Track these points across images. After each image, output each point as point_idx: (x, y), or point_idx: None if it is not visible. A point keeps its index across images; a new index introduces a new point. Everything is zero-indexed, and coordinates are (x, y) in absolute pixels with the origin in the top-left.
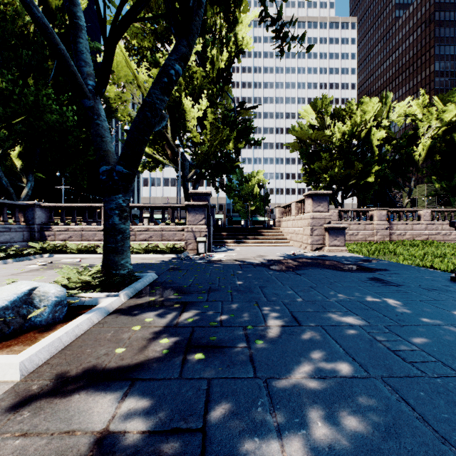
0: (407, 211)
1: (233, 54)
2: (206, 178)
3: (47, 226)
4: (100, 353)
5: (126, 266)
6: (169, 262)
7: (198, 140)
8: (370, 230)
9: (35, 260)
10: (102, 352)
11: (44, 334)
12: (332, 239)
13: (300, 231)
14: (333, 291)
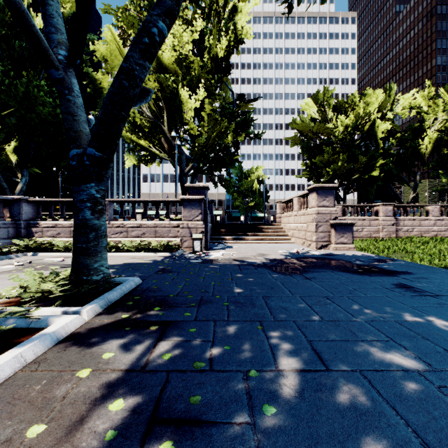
0: (415, 206)
1: (232, 43)
2: (204, 172)
3: (34, 222)
4: None
5: (101, 271)
6: (160, 262)
7: (195, 132)
8: (376, 226)
9: (15, 259)
10: (4, 434)
11: None
12: (339, 235)
13: (303, 227)
14: (358, 305)
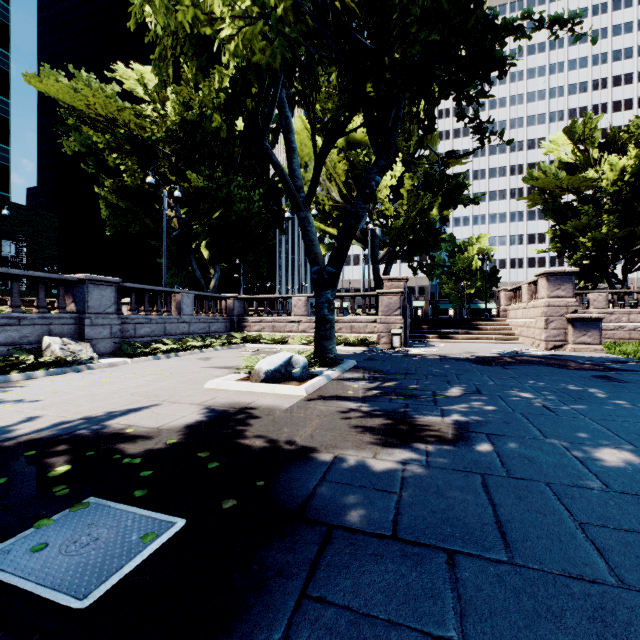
0: None
1: (436, 95)
2: (401, 257)
3: (243, 317)
4: (340, 392)
5: (333, 351)
6: (363, 354)
7: (391, 213)
8: None
9: (242, 348)
10: (341, 392)
11: (302, 383)
12: (578, 334)
13: (532, 323)
14: (533, 381)
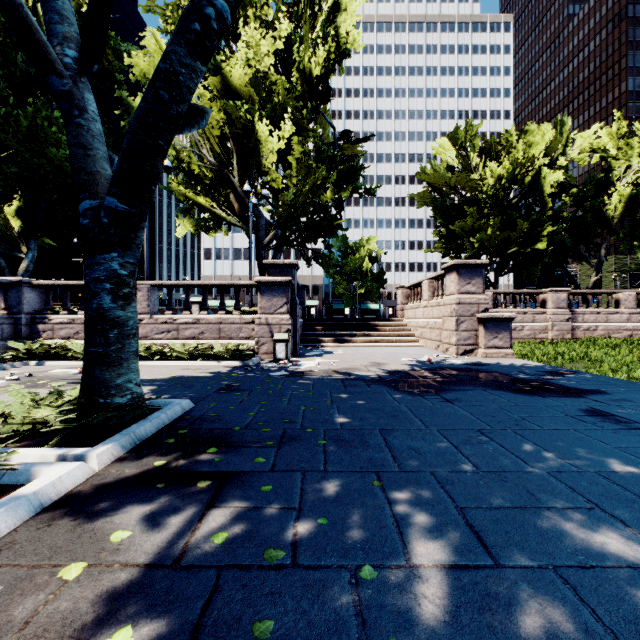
0: (599, 293)
1: (332, 56)
2: (292, 244)
3: (41, 315)
4: None
5: (127, 389)
6: (224, 375)
7: (279, 185)
8: (542, 323)
9: (10, 370)
10: None
11: None
12: (490, 336)
13: (437, 323)
14: (531, 444)
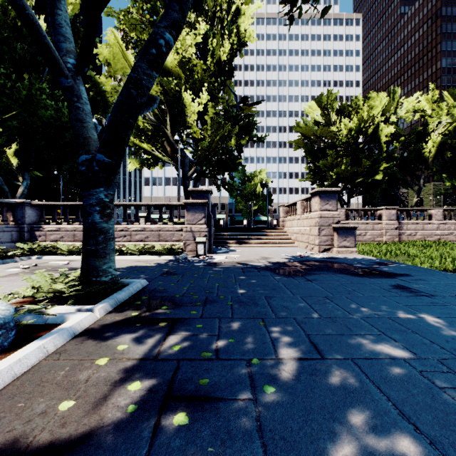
0: (418, 210)
1: (235, 46)
2: (207, 176)
3: (38, 225)
4: (35, 411)
5: (109, 272)
6: (164, 265)
7: (198, 136)
8: (379, 230)
9: (20, 262)
10: (39, 408)
11: None
12: (341, 239)
13: (306, 231)
14: (355, 304)
